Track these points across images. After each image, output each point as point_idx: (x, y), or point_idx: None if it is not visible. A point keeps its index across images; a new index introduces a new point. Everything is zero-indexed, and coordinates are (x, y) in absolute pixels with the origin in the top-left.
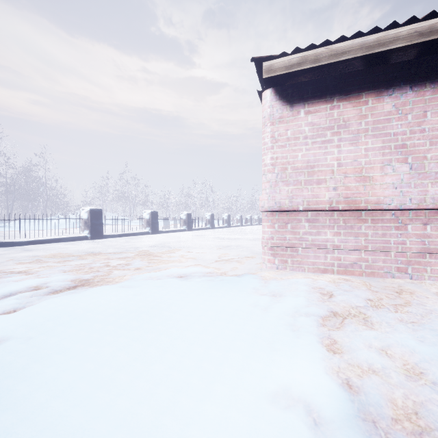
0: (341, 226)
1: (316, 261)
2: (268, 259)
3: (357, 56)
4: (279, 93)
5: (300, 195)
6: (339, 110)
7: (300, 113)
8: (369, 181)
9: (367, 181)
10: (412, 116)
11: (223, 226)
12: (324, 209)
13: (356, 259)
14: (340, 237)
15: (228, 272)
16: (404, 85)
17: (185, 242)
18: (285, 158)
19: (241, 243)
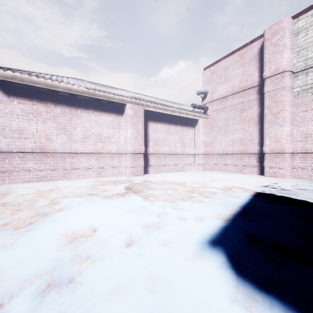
0: (38, 160)
1: (24, 177)
2: None
3: (43, 87)
4: (0, 86)
5: (14, 144)
6: (37, 106)
7: (14, 102)
8: (51, 140)
9: (50, 140)
10: (68, 117)
11: None
12: (28, 151)
13: (45, 174)
14: (37, 165)
15: None
16: (65, 104)
17: None
18: (4, 123)
19: None
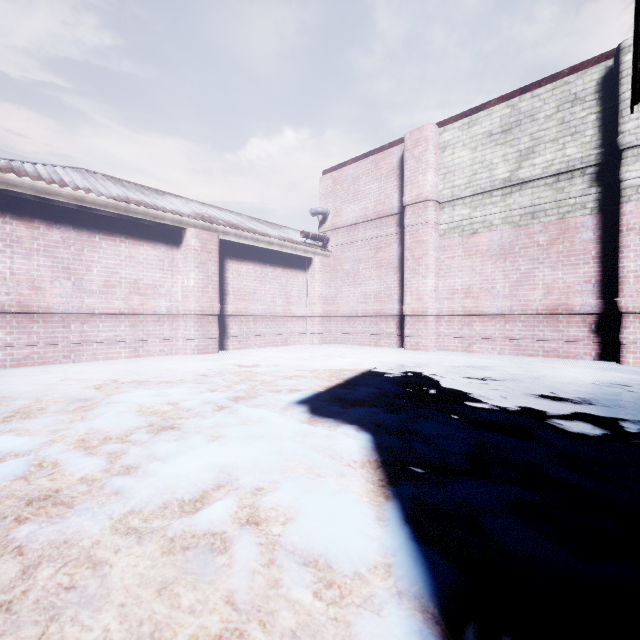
0: (14, 327)
1: None
2: None
3: (28, 193)
4: None
5: None
6: (12, 227)
7: None
8: (42, 291)
9: (40, 290)
10: (75, 248)
11: None
12: None
13: (30, 353)
14: (14, 336)
15: None
16: (69, 225)
17: None
18: None
19: None
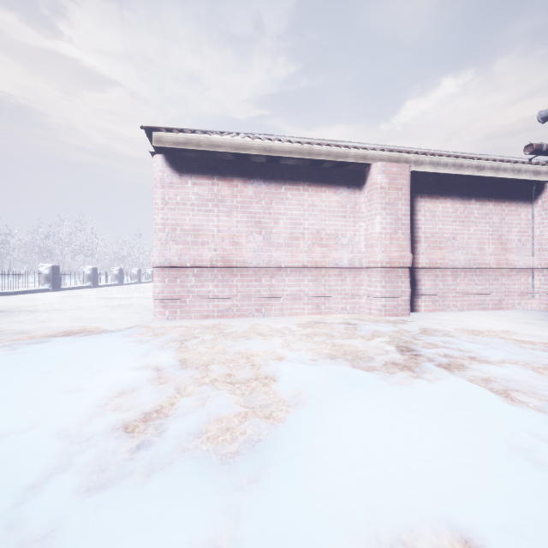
0: (220, 280)
1: (201, 309)
2: (159, 311)
3: (228, 152)
4: (170, 161)
5: (187, 253)
6: (218, 187)
7: (188, 183)
8: (239, 246)
9: (238, 245)
10: (264, 202)
11: (112, 284)
12: (207, 266)
13: (230, 305)
14: (219, 289)
15: (116, 326)
16: (260, 179)
17: (54, 305)
18: (175, 220)
19: (136, 302)
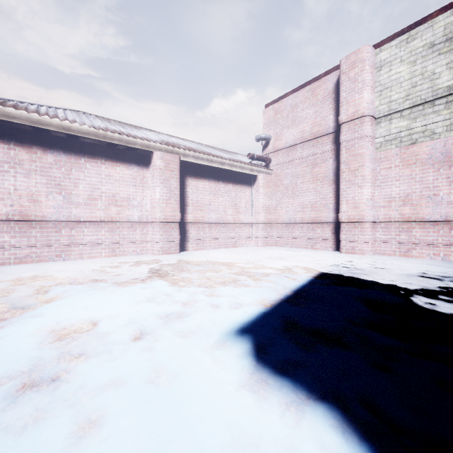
0: (17, 232)
1: None
2: None
3: (25, 124)
4: None
5: None
6: (15, 152)
7: None
8: (38, 203)
9: (37, 202)
10: (65, 169)
11: None
12: (2, 219)
13: (29, 253)
14: (16, 239)
15: None
16: (60, 150)
17: None
18: None
19: None
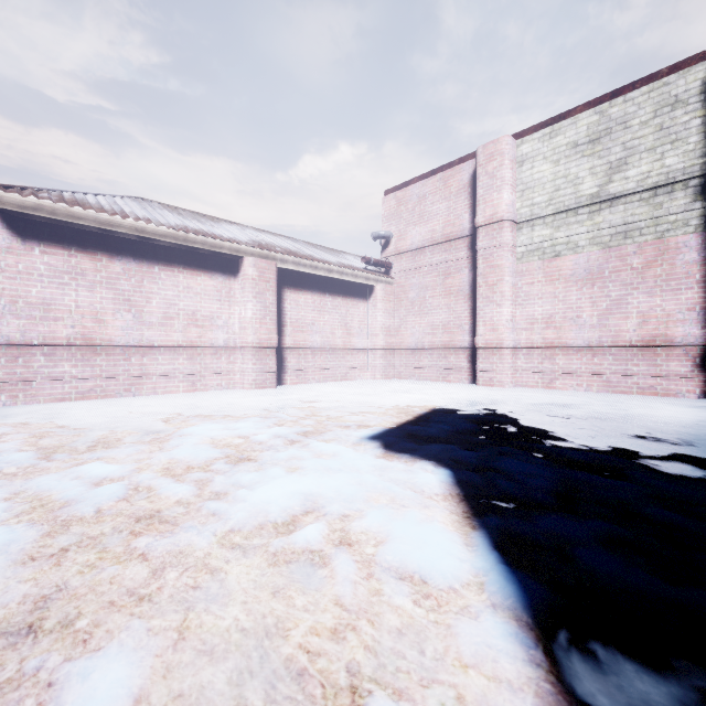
0: (79, 359)
1: (54, 392)
2: None
3: (92, 226)
4: (8, 222)
5: (35, 330)
6: (77, 259)
7: (35, 251)
8: (104, 323)
9: (103, 323)
10: (135, 280)
11: None
12: (62, 344)
13: (93, 386)
14: (78, 369)
15: None
16: (130, 256)
17: None
18: (16, 291)
19: None
